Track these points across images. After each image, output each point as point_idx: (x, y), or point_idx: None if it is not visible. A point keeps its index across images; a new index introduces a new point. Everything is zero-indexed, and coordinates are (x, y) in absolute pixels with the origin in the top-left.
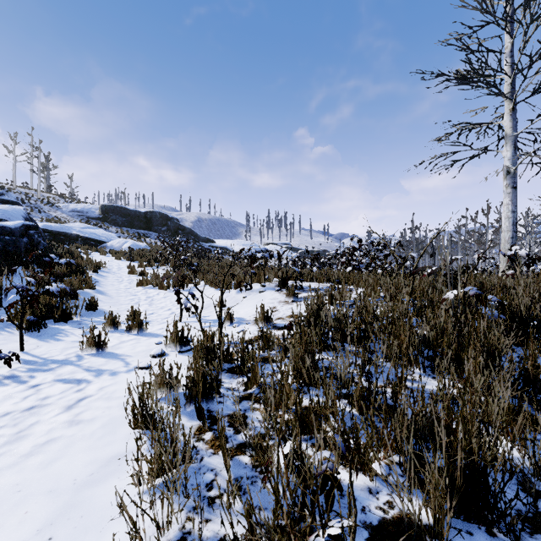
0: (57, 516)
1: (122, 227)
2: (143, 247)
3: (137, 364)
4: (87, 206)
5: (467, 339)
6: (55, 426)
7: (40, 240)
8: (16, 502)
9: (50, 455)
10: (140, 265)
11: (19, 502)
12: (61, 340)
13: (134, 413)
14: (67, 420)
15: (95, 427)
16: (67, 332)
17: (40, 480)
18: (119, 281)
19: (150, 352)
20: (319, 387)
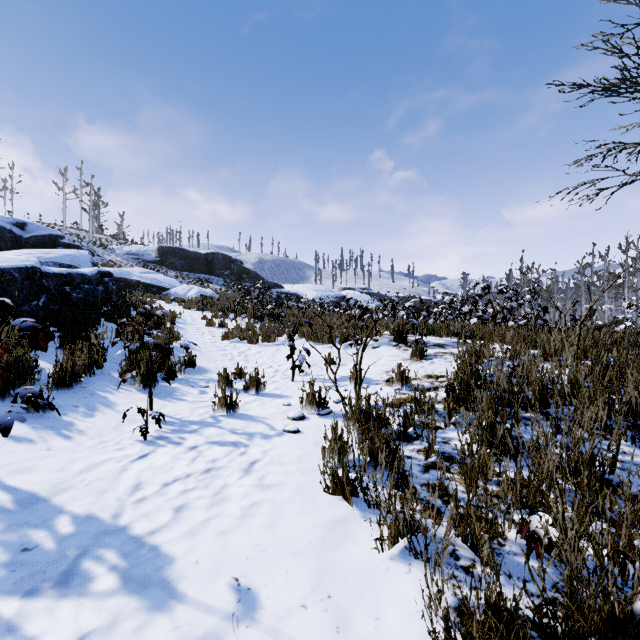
0: (320, 576)
1: (181, 272)
2: (210, 294)
3: (282, 427)
4: (142, 248)
5: None
6: (247, 489)
7: (114, 288)
8: (269, 561)
9: (265, 517)
10: (215, 315)
11: (272, 561)
12: (181, 399)
13: (334, 479)
14: (254, 484)
15: (290, 492)
16: (182, 391)
17: (276, 541)
18: (201, 334)
19: (285, 414)
20: (531, 457)
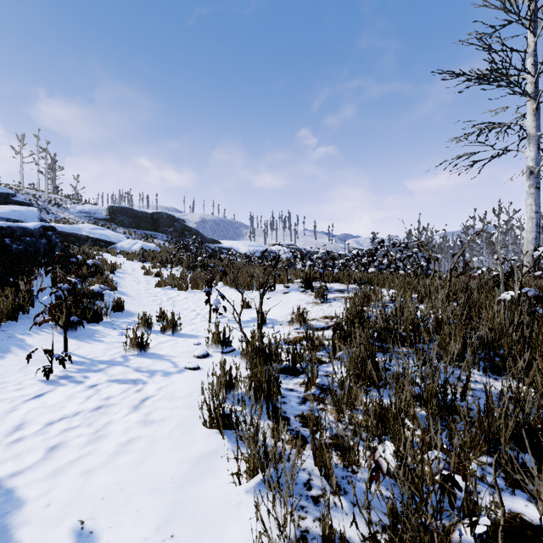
0: (170, 514)
1: (129, 228)
2: (153, 248)
3: (185, 365)
4: (94, 207)
5: (535, 340)
6: (130, 426)
7: (57, 241)
8: (124, 500)
9: (137, 454)
10: (154, 266)
11: (127, 500)
12: (99, 340)
13: (211, 413)
14: (139, 420)
15: (170, 427)
16: (102, 333)
17: (138, 479)
18: (137, 282)
19: (192, 352)
20: (392, 388)
